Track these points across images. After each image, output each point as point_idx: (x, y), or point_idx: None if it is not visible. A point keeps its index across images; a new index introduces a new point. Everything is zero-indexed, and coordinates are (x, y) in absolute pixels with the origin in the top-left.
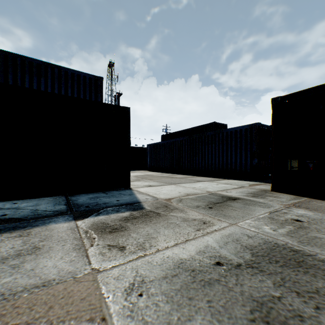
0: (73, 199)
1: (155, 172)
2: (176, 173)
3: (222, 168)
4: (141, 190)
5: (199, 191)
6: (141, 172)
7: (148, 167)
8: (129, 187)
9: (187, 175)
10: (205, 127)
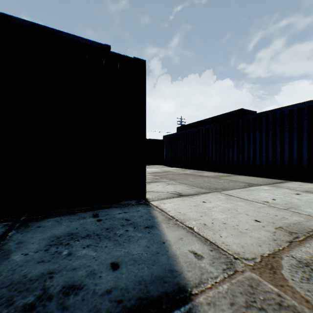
0: (4, 248)
1: (174, 168)
2: (201, 170)
3: (272, 164)
4: (167, 207)
5: (298, 218)
6: (157, 167)
7: (163, 161)
8: (145, 196)
9: (217, 172)
10: (230, 115)
